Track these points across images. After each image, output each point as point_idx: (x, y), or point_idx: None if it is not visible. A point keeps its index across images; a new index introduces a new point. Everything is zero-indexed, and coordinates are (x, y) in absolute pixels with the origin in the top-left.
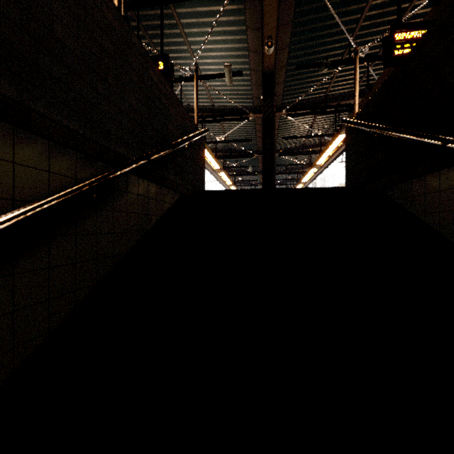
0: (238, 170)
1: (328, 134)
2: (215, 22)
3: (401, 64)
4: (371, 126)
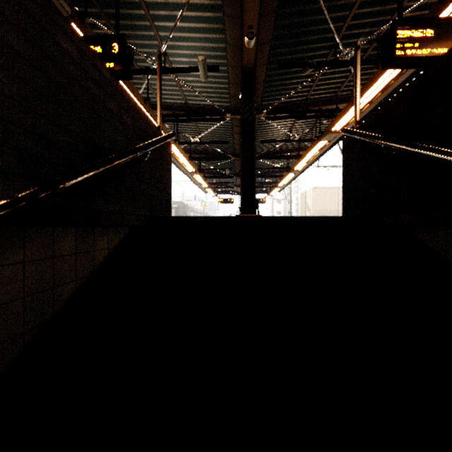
0: (214, 172)
1: (307, 139)
2: (186, 3)
3: (447, 57)
4: (394, 142)
